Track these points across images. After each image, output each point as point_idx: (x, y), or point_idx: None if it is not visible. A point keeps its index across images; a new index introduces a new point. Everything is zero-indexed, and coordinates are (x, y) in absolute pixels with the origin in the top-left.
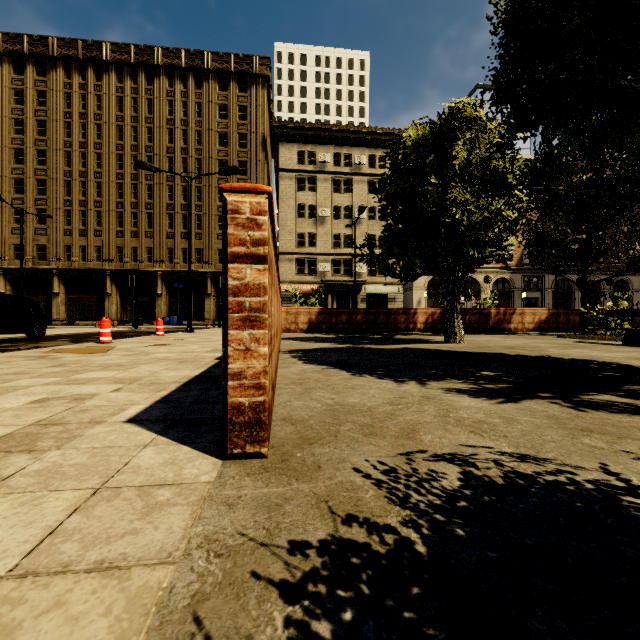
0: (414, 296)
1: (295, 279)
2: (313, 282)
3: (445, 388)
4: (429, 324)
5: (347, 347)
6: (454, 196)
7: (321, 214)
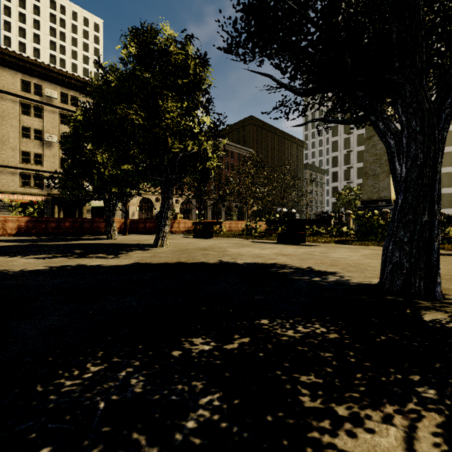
0: (130, 209)
1: (19, 190)
2: (39, 194)
3: (31, 257)
4: (122, 229)
5: (25, 244)
6: (100, 159)
7: (48, 139)
